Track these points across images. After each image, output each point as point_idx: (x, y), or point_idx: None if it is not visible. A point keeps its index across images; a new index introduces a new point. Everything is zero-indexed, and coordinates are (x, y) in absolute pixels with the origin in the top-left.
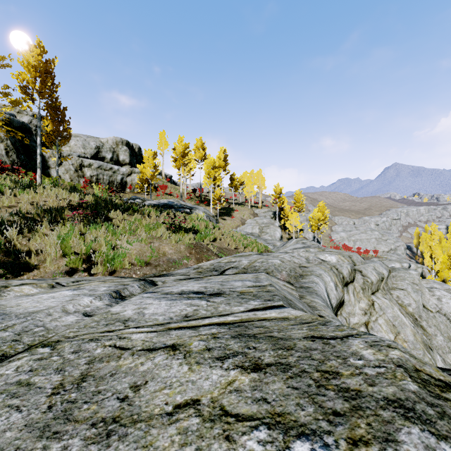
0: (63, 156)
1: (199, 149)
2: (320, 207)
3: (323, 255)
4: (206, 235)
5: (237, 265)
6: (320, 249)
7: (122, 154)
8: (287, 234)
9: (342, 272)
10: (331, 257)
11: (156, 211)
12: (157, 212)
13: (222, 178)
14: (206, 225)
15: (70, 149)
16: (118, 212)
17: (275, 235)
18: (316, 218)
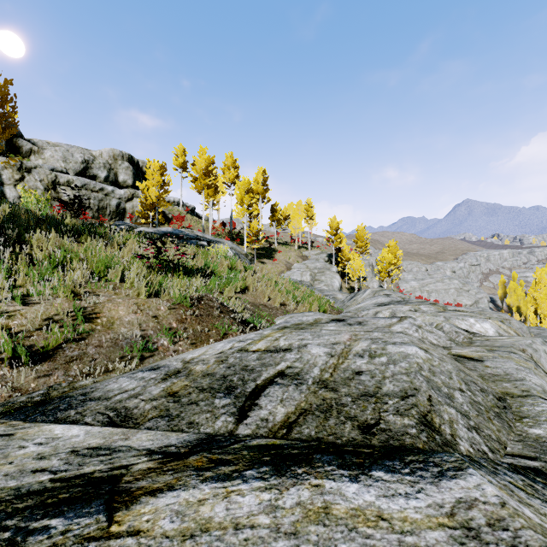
0: (25, 168)
1: (230, 169)
2: (390, 247)
3: (463, 320)
4: (228, 280)
5: (295, 364)
6: (437, 306)
7: (122, 173)
8: (346, 283)
9: (543, 365)
10: (483, 325)
11: (142, 238)
12: (143, 241)
13: (260, 208)
14: (232, 265)
15: (45, 161)
16: (53, 235)
17: (333, 283)
18: (385, 262)
